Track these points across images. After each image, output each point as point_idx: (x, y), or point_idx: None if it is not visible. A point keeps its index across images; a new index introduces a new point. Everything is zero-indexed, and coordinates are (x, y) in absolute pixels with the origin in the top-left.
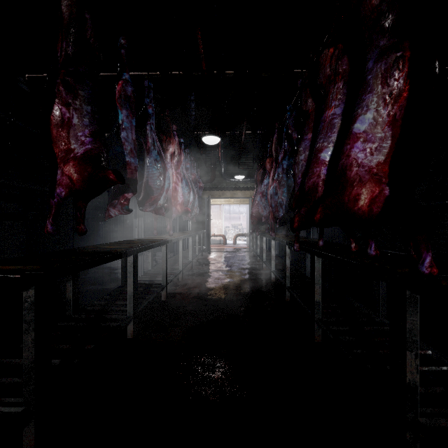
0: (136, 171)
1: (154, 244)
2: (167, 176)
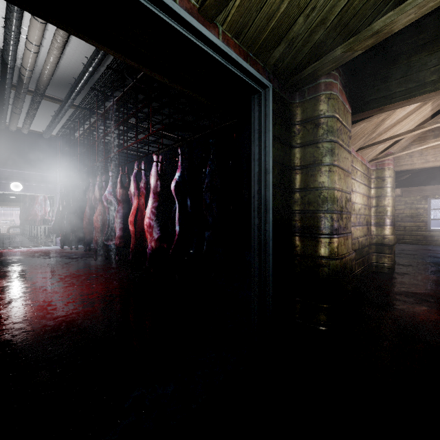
0: None
1: None
2: None
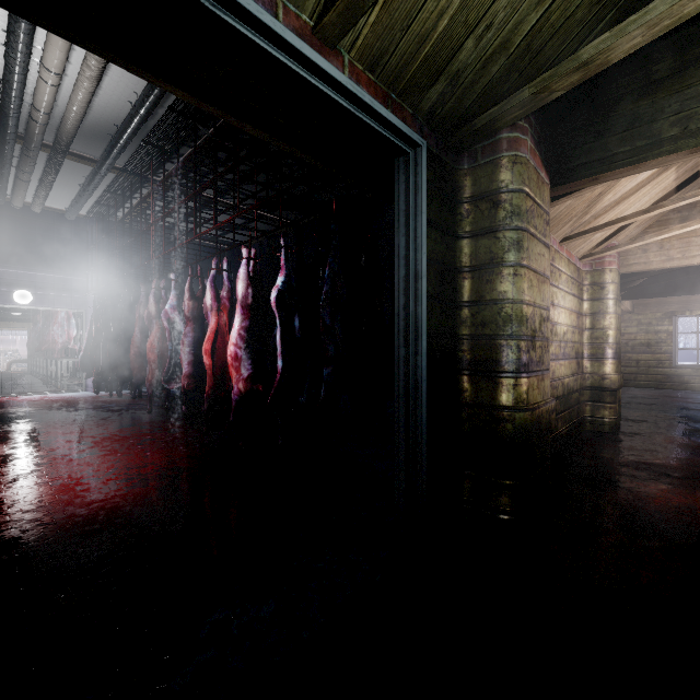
0: None
1: None
2: None
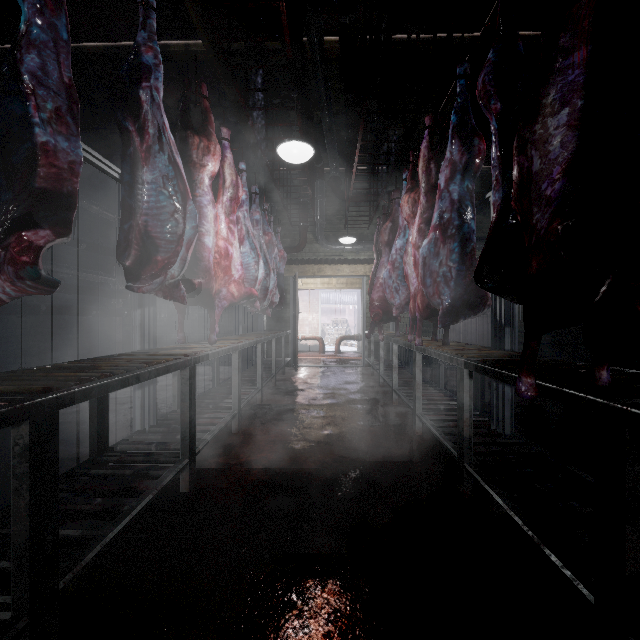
0: (72, 172)
1: (145, 372)
2: (190, 210)
